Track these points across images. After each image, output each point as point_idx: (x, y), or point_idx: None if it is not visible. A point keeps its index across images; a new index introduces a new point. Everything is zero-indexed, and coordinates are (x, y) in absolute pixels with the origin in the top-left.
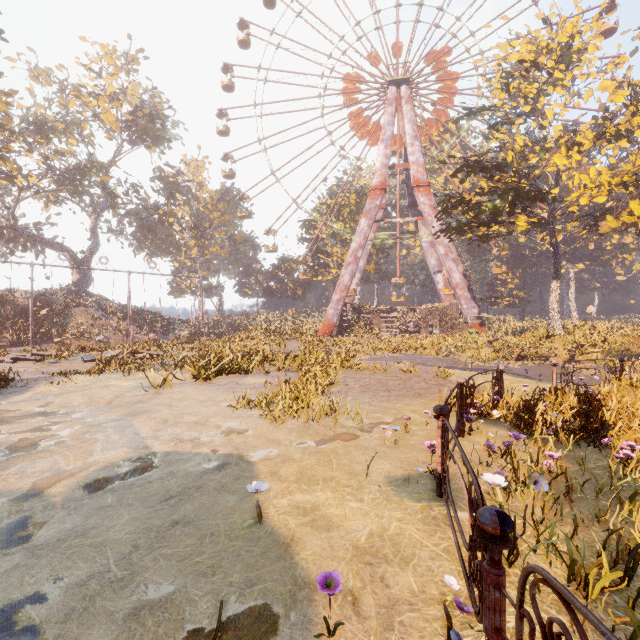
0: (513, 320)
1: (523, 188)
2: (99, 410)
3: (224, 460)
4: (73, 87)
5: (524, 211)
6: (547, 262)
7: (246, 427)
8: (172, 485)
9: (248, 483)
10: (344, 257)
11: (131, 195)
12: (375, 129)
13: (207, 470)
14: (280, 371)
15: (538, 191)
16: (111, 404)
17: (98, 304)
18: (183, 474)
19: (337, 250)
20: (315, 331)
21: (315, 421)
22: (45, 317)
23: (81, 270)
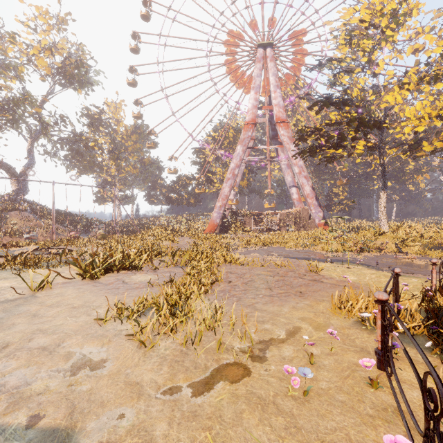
0: (342, 221)
1: (364, 118)
2: None
3: None
4: (8, 34)
5: (366, 136)
6: (366, 181)
7: (105, 355)
8: None
9: None
10: (225, 175)
11: (60, 124)
12: (248, 80)
13: None
14: (169, 266)
15: (376, 120)
16: None
17: (32, 208)
18: None
19: (219, 170)
20: (203, 229)
21: (194, 342)
22: None
23: (19, 182)
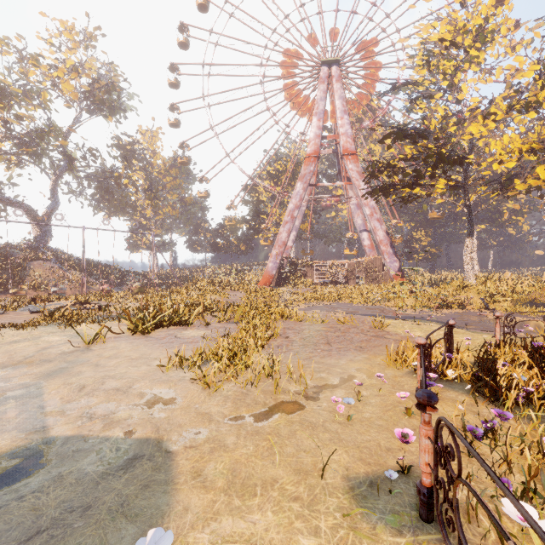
0: (425, 272)
1: (444, 153)
2: (15, 371)
3: (136, 449)
4: (31, 56)
5: (445, 174)
6: (454, 223)
7: (174, 394)
8: (49, 504)
9: (159, 495)
10: (282, 217)
11: (88, 159)
12: (309, 104)
13: (109, 469)
14: (221, 322)
15: (457, 156)
16: (32, 364)
17: (57, 258)
18: (73, 479)
19: (276, 211)
20: (256, 282)
21: (254, 385)
22: (3, 270)
23: (41, 226)
